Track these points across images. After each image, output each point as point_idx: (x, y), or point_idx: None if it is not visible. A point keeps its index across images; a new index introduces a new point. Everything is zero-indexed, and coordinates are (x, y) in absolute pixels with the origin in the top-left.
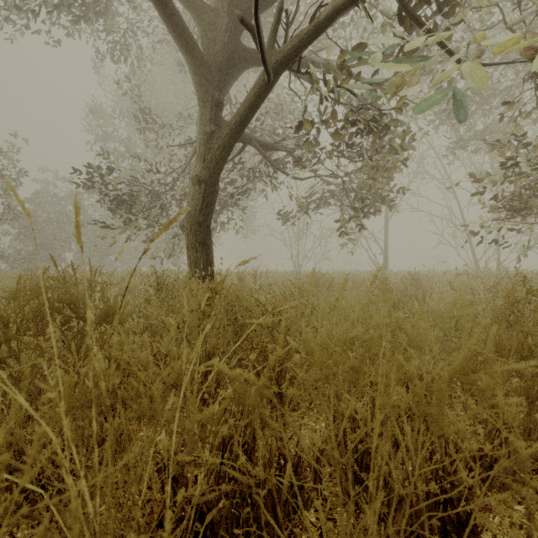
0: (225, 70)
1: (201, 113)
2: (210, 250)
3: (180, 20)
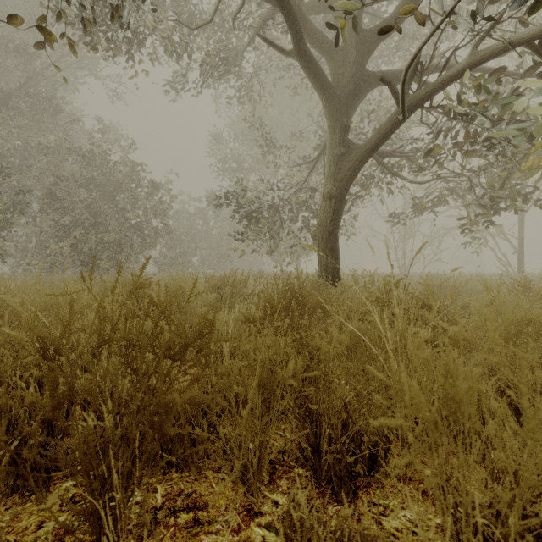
0: (352, 97)
1: (331, 139)
2: (338, 256)
3: (320, 69)
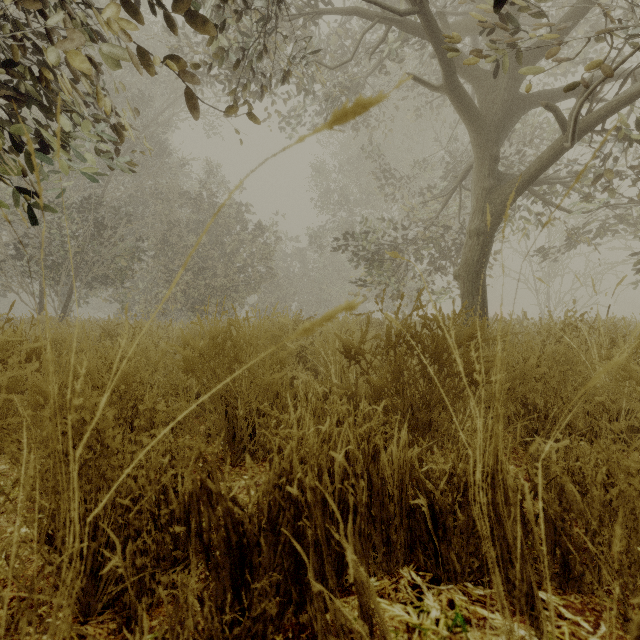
0: (502, 124)
1: (479, 172)
2: (485, 296)
3: (470, 100)
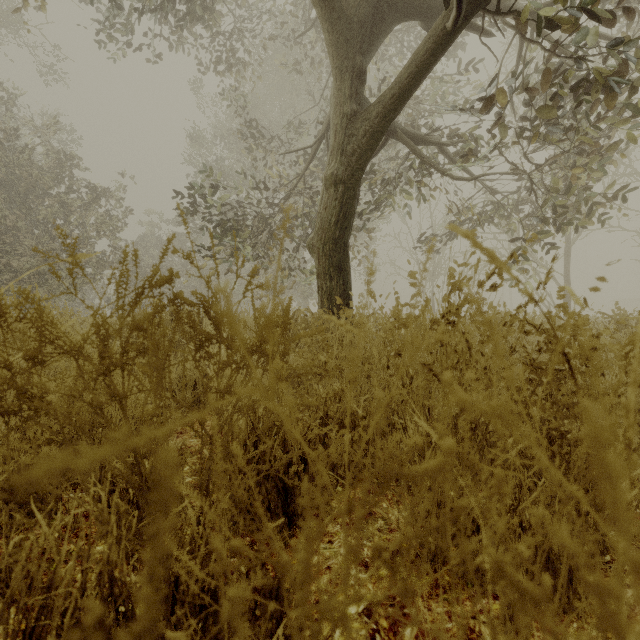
0: (369, 26)
1: (337, 89)
2: (348, 278)
3: None
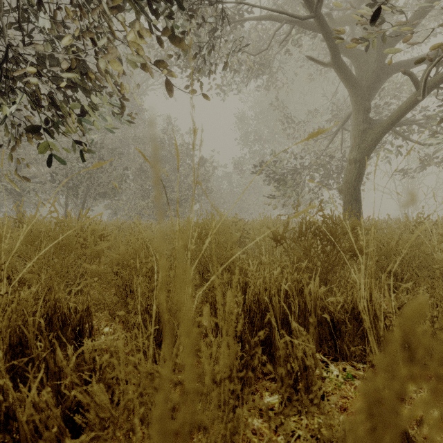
0: (372, 86)
1: (356, 119)
2: (360, 204)
3: (350, 71)
